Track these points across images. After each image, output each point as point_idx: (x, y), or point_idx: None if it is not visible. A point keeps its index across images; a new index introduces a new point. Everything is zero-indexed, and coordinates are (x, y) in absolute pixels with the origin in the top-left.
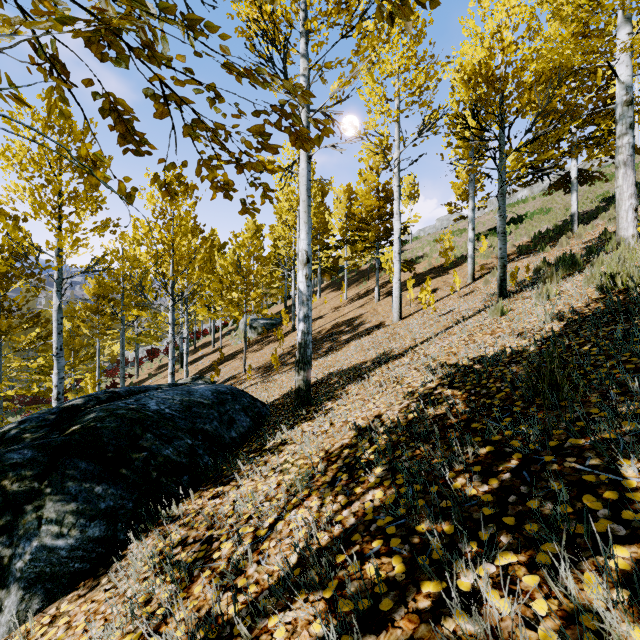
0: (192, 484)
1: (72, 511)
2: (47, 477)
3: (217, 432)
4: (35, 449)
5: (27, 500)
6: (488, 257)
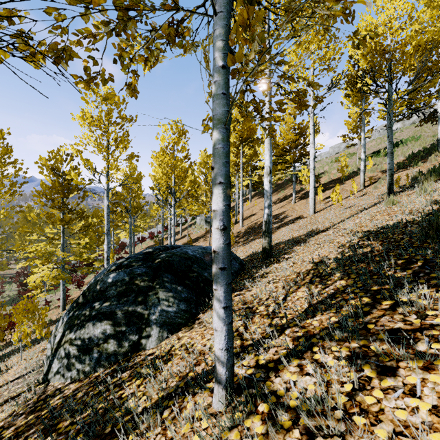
0: None
1: (171, 296)
2: (155, 281)
3: None
4: (146, 268)
5: (149, 290)
6: (374, 171)
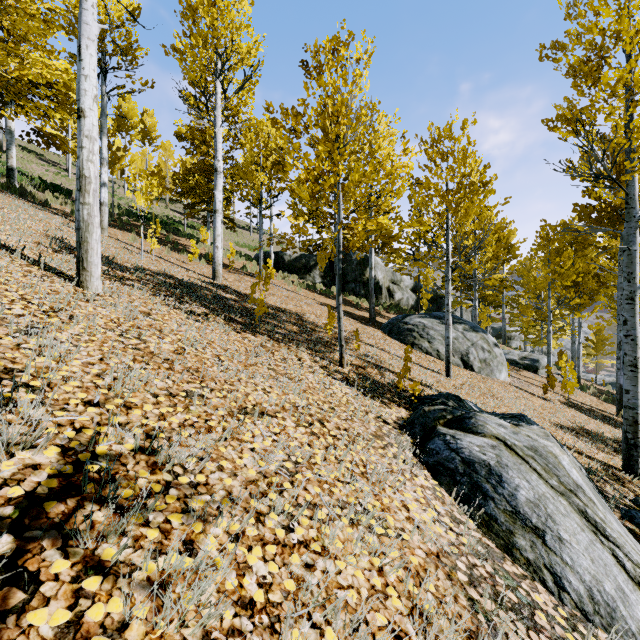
0: None
1: None
2: None
3: None
4: None
5: None
6: None
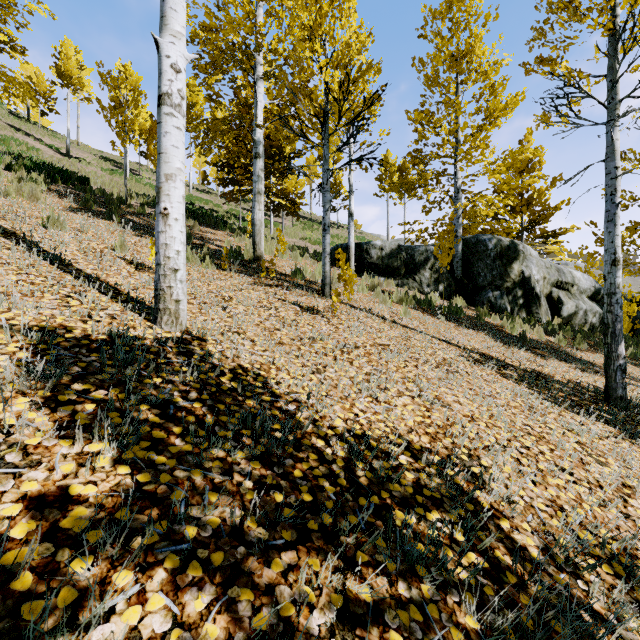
0: None
1: None
2: None
3: None
4: None
5: None
6: None
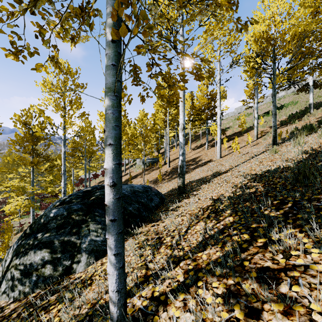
0: (141, 222)
1: (100, 228)
2: (88, 215)
3: (146, 203)
4: (81, 204)
5: (82, 223)
6: (264, 127)
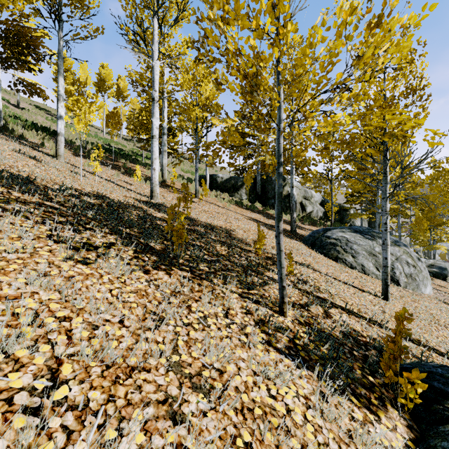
0: None
1: None
2: None
3: None
4: None
5: None
6: None
